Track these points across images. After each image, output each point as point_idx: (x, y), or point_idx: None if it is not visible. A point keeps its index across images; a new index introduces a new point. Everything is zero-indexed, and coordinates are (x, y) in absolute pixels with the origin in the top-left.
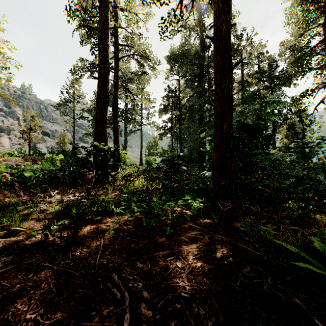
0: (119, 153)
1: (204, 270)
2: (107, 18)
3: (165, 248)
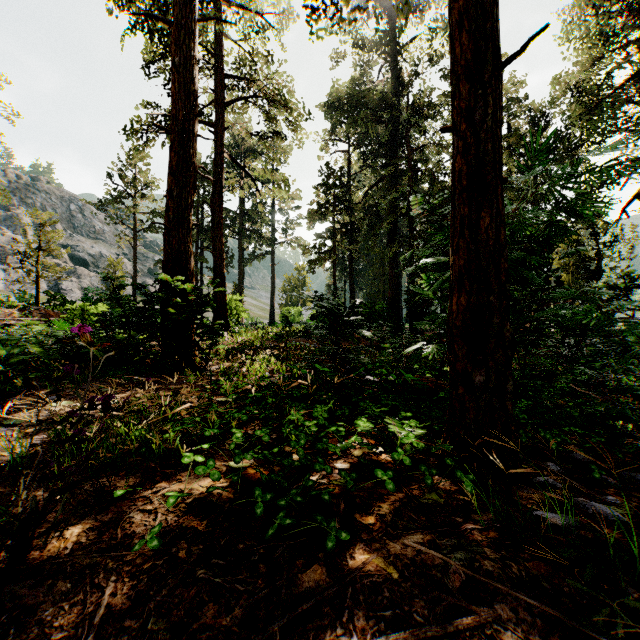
0: (225, 300)
1: None
2: None
3: (324, 624)
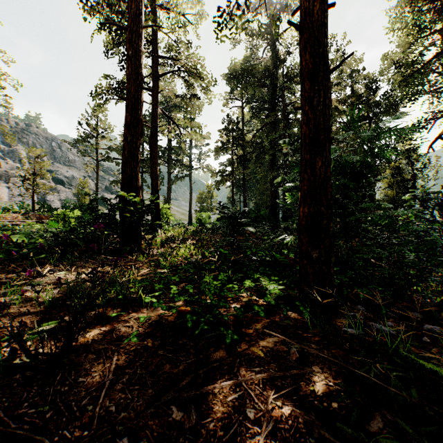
0: (159, 208)
1: (298, 426)
2: (140, 12)
3: (225, 373)
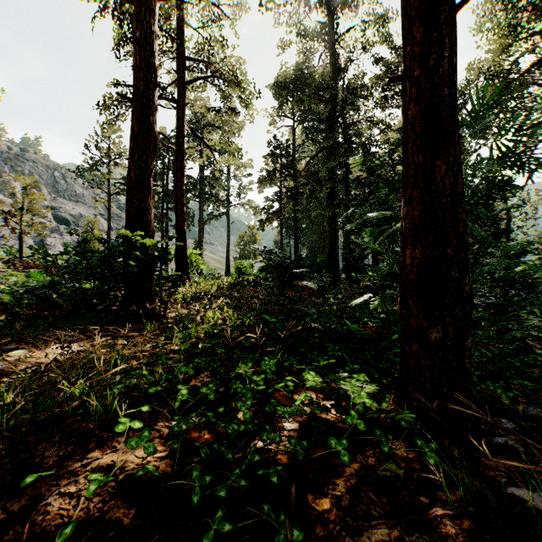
0: (186, 254)
1: None
2: None
3: None
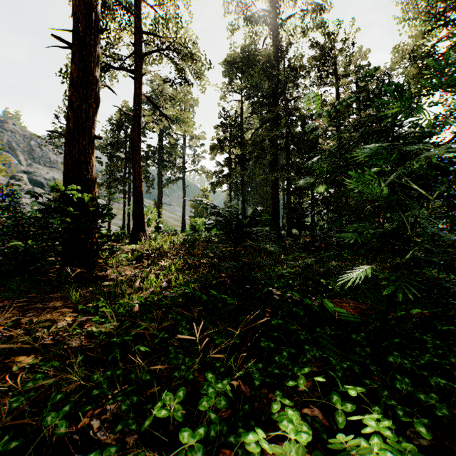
0: (143, 212)
1: None
2: None
3: None
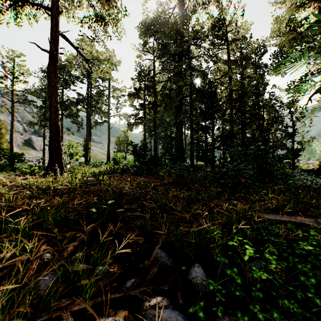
0: (59, 146)
1: None
2: None
3: None
